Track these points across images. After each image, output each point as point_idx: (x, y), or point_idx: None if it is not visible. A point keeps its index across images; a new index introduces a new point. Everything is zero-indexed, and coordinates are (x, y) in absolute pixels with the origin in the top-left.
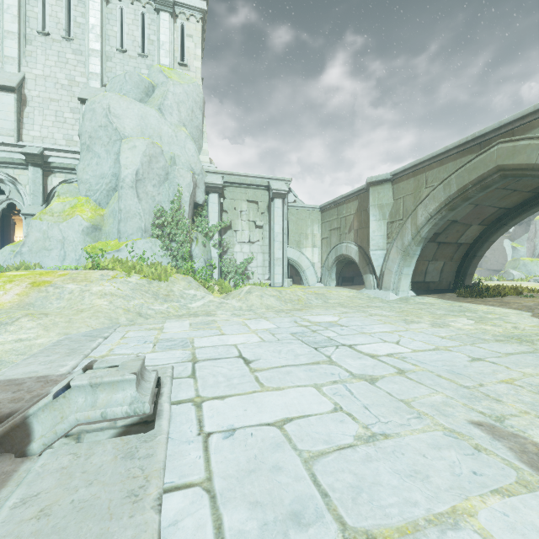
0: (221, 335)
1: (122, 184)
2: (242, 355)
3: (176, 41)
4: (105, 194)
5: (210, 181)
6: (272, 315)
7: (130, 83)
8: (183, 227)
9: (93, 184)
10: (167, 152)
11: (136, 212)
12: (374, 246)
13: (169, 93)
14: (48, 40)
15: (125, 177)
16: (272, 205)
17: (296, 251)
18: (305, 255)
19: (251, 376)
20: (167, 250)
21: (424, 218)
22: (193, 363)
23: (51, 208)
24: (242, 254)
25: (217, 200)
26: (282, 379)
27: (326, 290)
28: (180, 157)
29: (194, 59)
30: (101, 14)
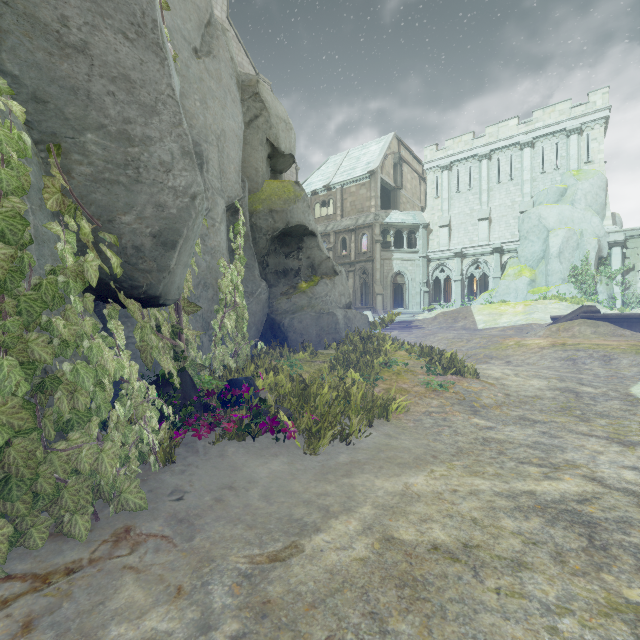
0: None
1: (550, 256)
2: None
3: (582, 148)
4: (536, 261)
5: (612, 240)
6: None
7: (550, 194)
8: (589, 275)
9: (528, 257)
10: (577, 229)
11: (558, 270)
12: None
13: (578, 190)
14: (500, 185)
15: (552, 252)
16: None
17: None
18: None
19: None
20: (578, 290)
21: None
22: None
23: (508, 273)
24: None
25: (619, 251)
26: None
27: None
28: (587, 230)
29: (597, 154)
30: (530, 158)
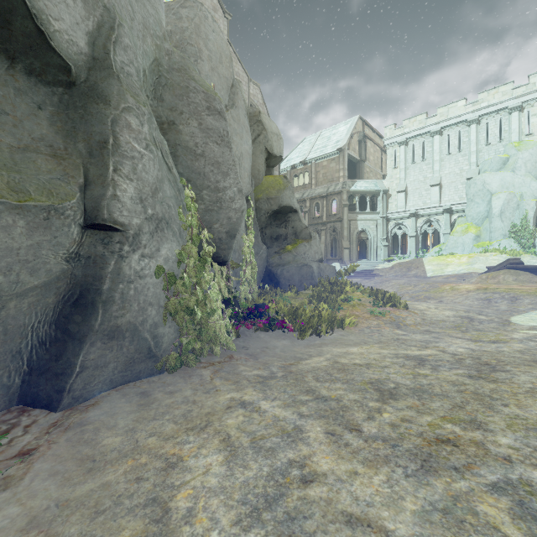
0: None
1: (492, 216)
2: None
3: (523, 123)
4: (481, 220)
5: None
6: None
7: (494, 163)
8: (528, 231)
9: (474, 216)
10: (517, 192)
11: (500, 227)
12: None
13: (518, 159)
14: (450, 156)
15: (494, 213)
16: None
17: None
18: None
19: None
20: (518, 244)
21: None
22: None
23: (456, 230)
24: None
25: None
26: None
27: None
28: (526, 193)
29: (536, 127)
30: (476, 132)
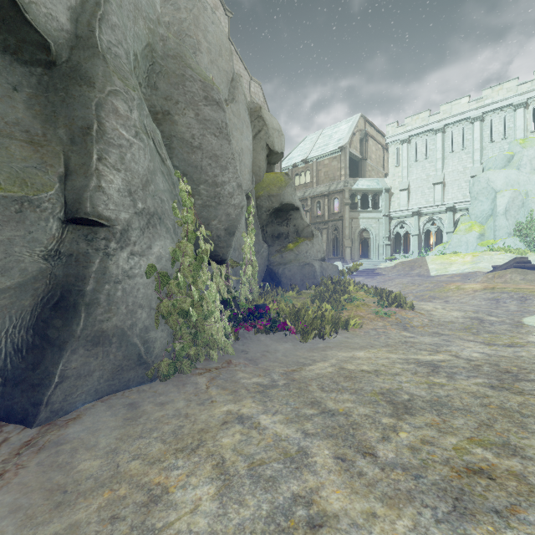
0: None
1: (497, 214)
2: None
3: (528, 120)
4: (485, 218)
5: None
6: None
7: (498, 160)
8: (534, 230)
9: (478, 214)
10: (522, 190)
11: (505, 226)
12: None
13: (523, 156)
14: (453, 154)
15: (498, 211)
16: None
17: None
18: None
19: None
20: (523, 242)
21: None
22: None
23: (460, 229)
24: None
25: None
26: None
27: None
28: (532, 191)
29: None
30: (480, 130)
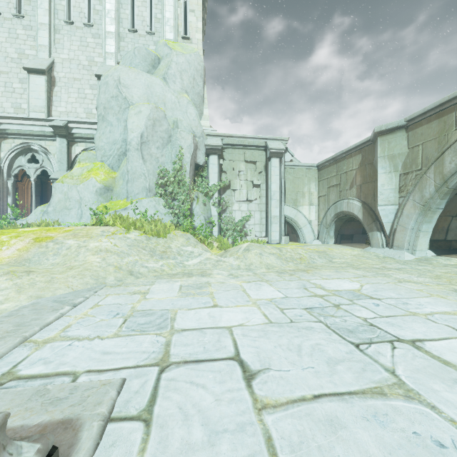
0: (212, 307)
1: (129, 146)
2: (239, 355)
3: (180, 17)
4: (117, 158)
5: (210, 143)
6: (274, 277)
7: (139, 57)
8: (184, 186)
9: (107, 150)
10: (170, 117)
11: (141, 173)
12: (383, 201)
13: (173, 62)
14: (72, 28)
15: (131, 140)
16: (269, 164)
17: (292, 209)
18: (302, 213)
19: (257, 430)
20: (169, 208)
21: (454, 165)
22: (159, 370)
23: (72, 172)
24: (240, 212)
25: (217, 161)
26: (327, 454)
27: (326, 248)
28: (182, 122)
29: (195, 32)
30: None
